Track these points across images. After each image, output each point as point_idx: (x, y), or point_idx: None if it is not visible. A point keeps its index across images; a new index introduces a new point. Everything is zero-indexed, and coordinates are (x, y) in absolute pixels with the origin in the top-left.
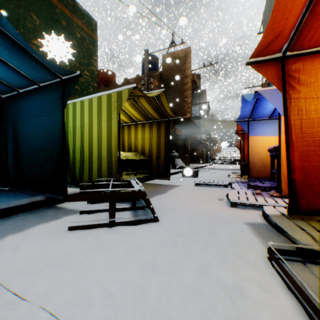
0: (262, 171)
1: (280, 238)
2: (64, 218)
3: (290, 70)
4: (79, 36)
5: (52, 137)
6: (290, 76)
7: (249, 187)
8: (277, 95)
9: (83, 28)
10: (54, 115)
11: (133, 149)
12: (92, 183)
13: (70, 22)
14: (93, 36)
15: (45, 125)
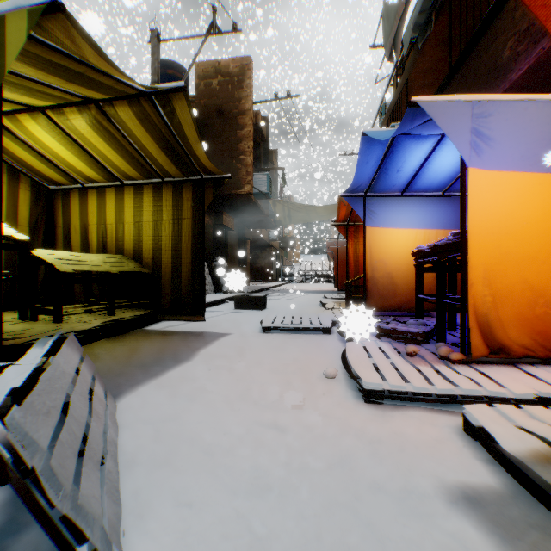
0: (389, 297)
1: None
2: None
3: None
4: None
5: None
6: None
7: (380, 333)
8: (460, 118)
9: None
10: None
11: (112, 247)
12: None
13: None
14: None
15: None
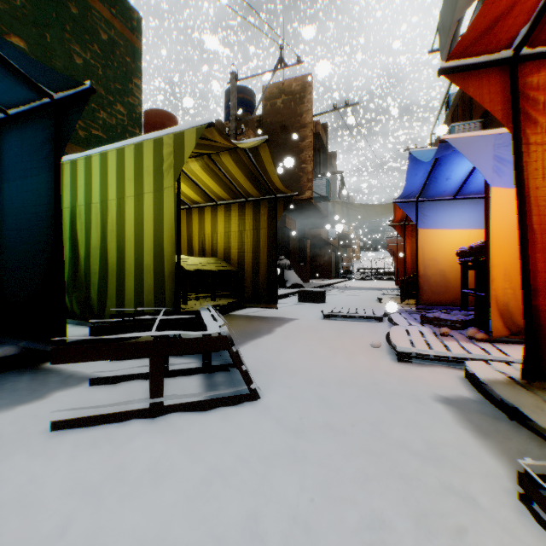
0: (441, 292)
1: (521, 435)
2: (52, 397)
3: (528, 87)
4: (106, 39)
5: (35, 222)
6: (527, 99)
7: (423, 321)
8: (483, 148)
9: (113, 24)
10: (38, 176)
11: (208, 251)
12: (121, 317)
13: (87, 9)
14: (133, 40)
15: (21, 197)
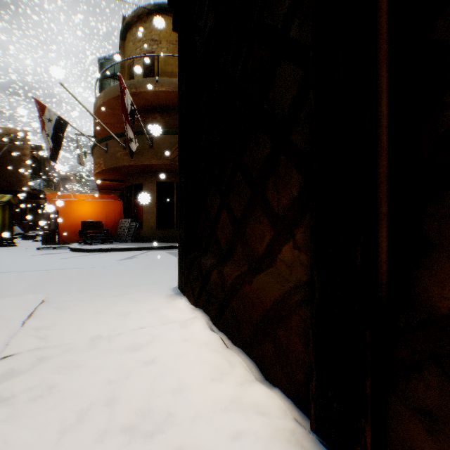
0: None
1: None
2: None
3: None
4: None
5: None
6: None
7: None
8: None
9: None
10: None
11: None
12: None
13: None
14: None
15: None
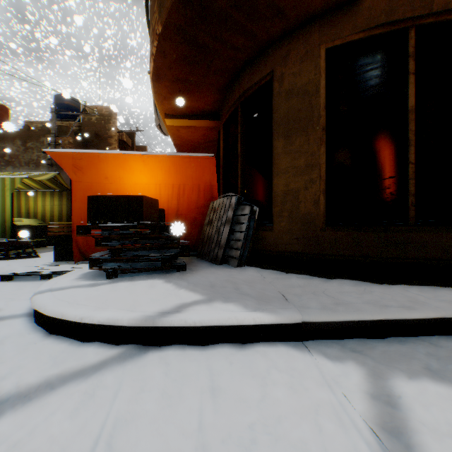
0: None
1: None
2: None
3: None
4: None
5: None
6: None
7: None
8: None
9: None
10: None
11: (33, 215)
12: None
13: None
14: None
15: None
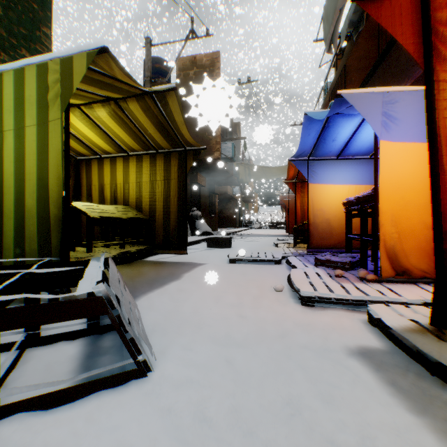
0: (327, 237)
1: None
2: None
3: (437, 23)
4: None
5: None
6: (437, 35)
7: (317, 263)
8: (373, 104)
9: None
10: None
11: (120, 200)
12: None
13: None
14: None
15: None
